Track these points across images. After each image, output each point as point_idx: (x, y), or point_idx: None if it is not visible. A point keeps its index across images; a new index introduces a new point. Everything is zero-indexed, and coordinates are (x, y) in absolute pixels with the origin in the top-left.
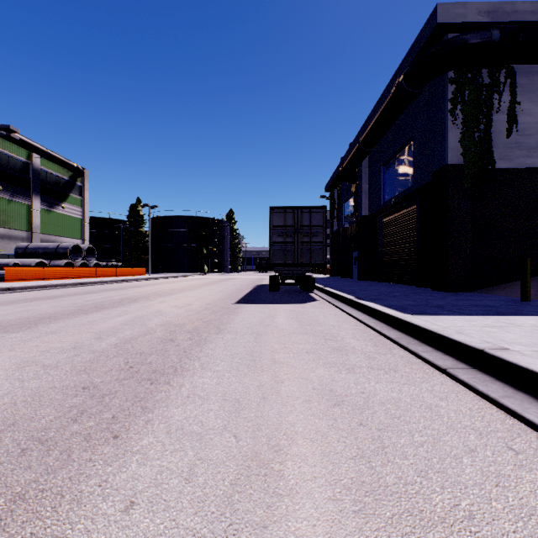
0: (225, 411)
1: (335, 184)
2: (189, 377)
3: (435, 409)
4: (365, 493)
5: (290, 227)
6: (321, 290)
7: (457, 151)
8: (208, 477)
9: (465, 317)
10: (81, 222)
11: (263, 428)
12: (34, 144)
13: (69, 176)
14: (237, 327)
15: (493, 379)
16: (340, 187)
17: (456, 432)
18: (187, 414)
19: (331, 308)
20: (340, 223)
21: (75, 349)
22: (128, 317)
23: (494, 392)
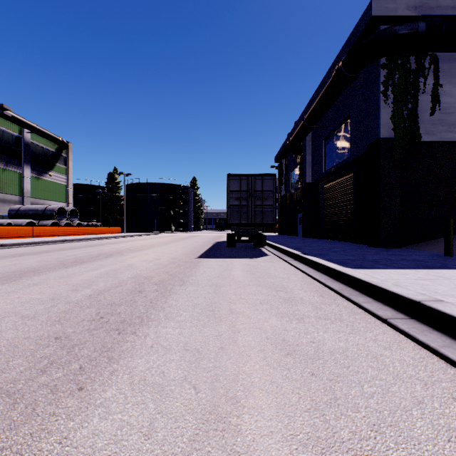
0: (186, 361)
1: (283, 156)
2: (154, 327)
3: (381, 359)
4: (321, 450)
5: (245, 192)
6: (271, 246)
7: (389, 127)
8: (167, 432)
9: (399, 270)
10: (65, 188)
11: (221, 379)
12: (25, 120)
13: (55, 149)
14: (198, 279)
15: (431, 329)
16: (287, 158)
17: (402, 382)
18: (150, 364)
19: (281, 262)
20: (287, 189)
21: (52, 300)
22: (103, 270)
23: (434, 342)
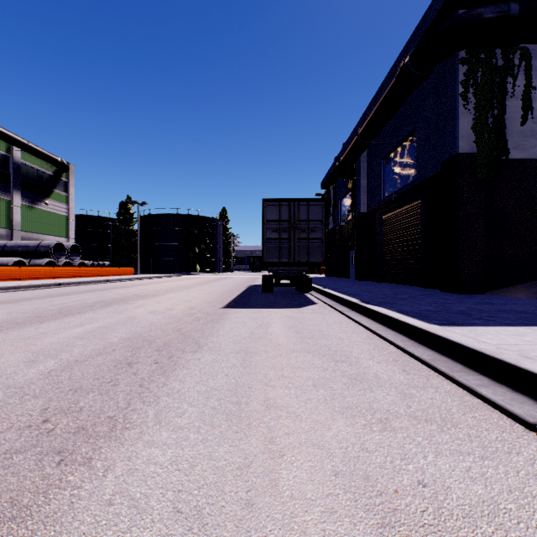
0: None
1: (331, 181)
2: (129, 445)
3: None
4: None
5: (286, 222)
6: (319, 291)
7: (469, 139)
8: None
9: (507, 328)
10: (66, 219)
11: None
12: (14, 136)
13: (53, 171)
14: (221, 341)
15: None
16: (335, 184)
17: None
18: None
19: (334, 313)
20: (336, 221)
21: None
22: (89, 327)
23: None
